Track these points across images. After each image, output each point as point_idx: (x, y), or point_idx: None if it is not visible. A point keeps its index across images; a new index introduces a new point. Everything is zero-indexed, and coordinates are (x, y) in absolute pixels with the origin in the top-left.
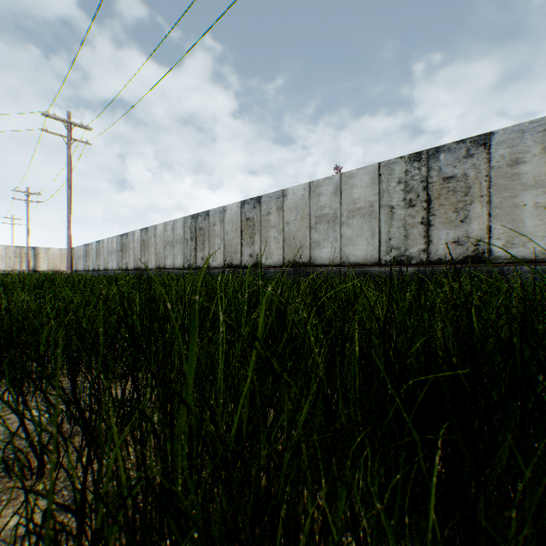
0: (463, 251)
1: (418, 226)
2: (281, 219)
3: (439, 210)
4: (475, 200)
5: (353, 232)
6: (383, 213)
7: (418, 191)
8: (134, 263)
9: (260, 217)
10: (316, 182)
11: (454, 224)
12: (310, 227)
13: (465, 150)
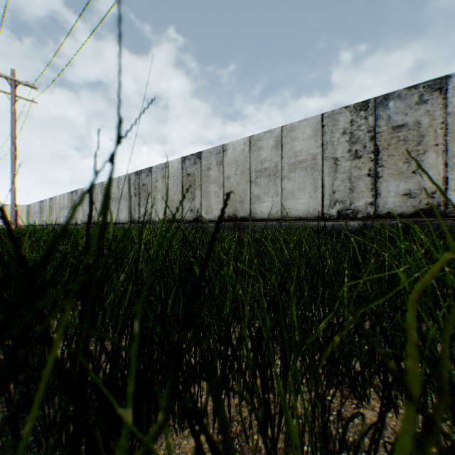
0: (415, 204)
1: (364, 178)
2: (222, 174)
3: (388, 161)
4: (429, 150)
5: (295, 186)
6: (326, 166)
7: (364, 142)
8: (83, 218)
9: (201, 173)
10: (257, 136)
11: (405, 176)
12: (251, 181)
13: (417, 96)
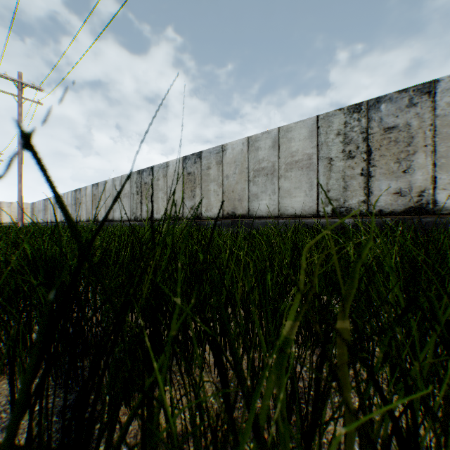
0: (406, 202)
1: (358, 177)
2: (221, 173)
3: (380, 161)
4: (419, 150)
5: (291, 184)
6: (321, 165)
7: (358, 142)
8: (86, 215)
9: (201, 172)
10: (255, 136)
11: (396, 175)
12: (249, 180)
13: (408, 99)
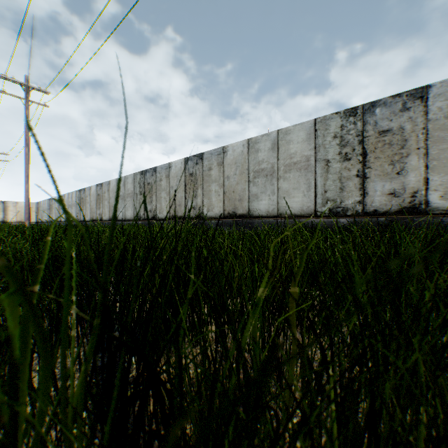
0: (399, 202)
1: (353, 179)
2: (222, 174)
3: (375, 163)
4: (412, 153)
5: (290, 185)
6: (319, 167)
7: (353, 145)
8: (90, 215)
9: (202, 173)
10: (255, 138)
11: (390, 176)
12: (249, 181)
13: (401, 104)
